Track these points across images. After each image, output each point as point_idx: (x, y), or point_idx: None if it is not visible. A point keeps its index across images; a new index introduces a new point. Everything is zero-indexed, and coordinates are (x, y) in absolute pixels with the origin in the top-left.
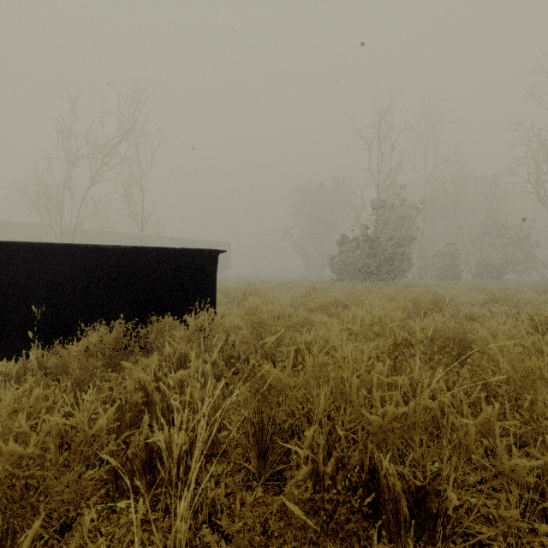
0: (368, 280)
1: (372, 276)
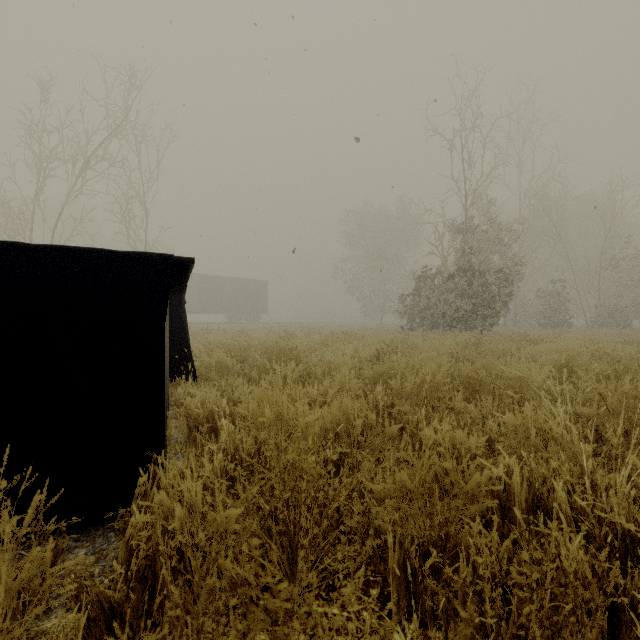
0: (453, 329)
1: (460, 323)
